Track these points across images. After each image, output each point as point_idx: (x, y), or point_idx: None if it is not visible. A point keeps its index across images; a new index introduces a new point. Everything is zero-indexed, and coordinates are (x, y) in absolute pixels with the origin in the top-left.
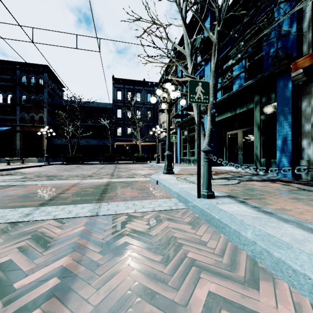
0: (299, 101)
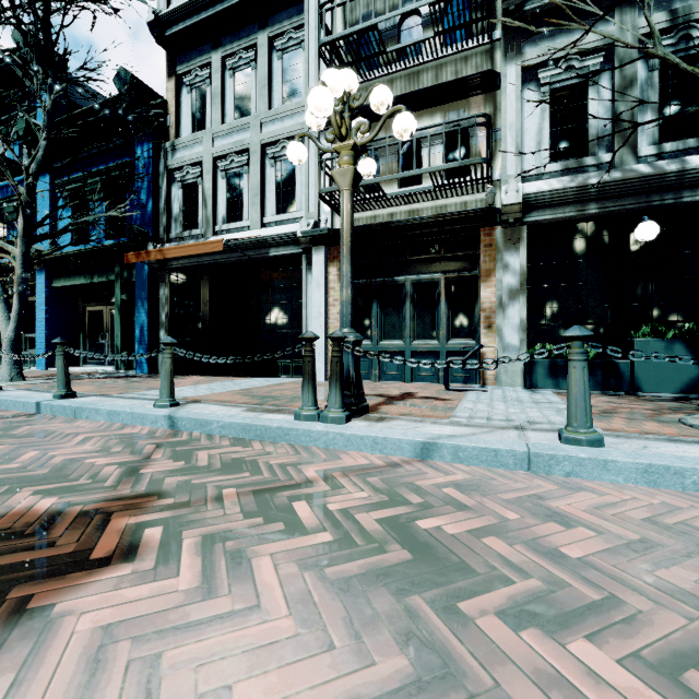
0: (157, 287)
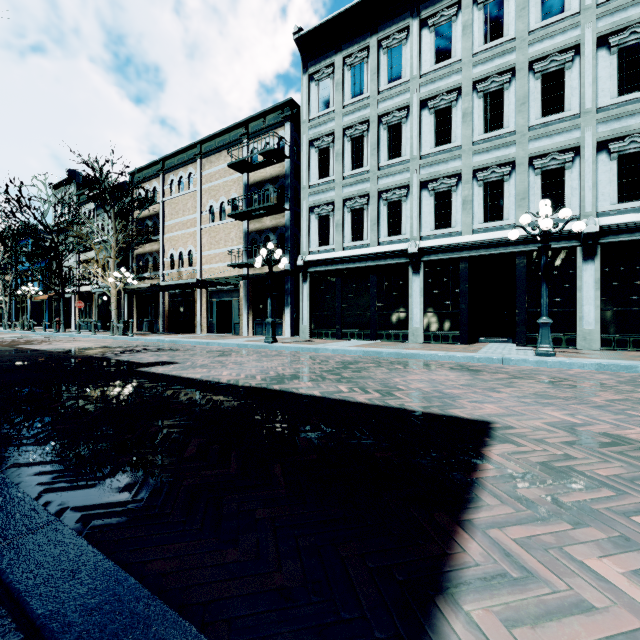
0: (53, 303)
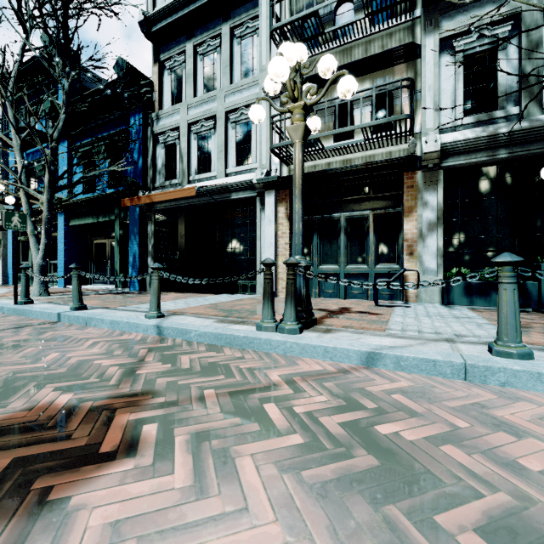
0: (146, 225)
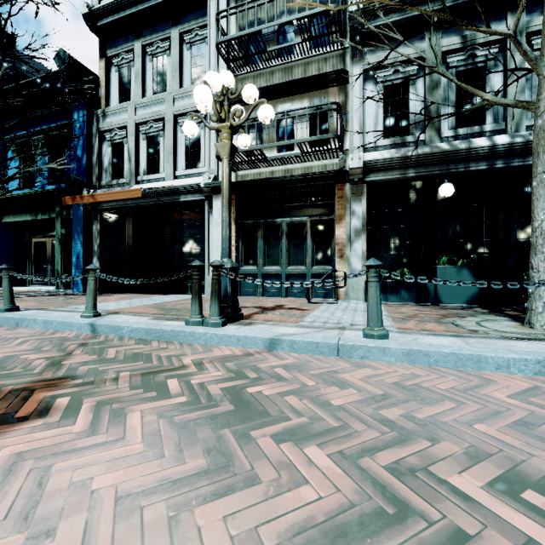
0: (91, 224)
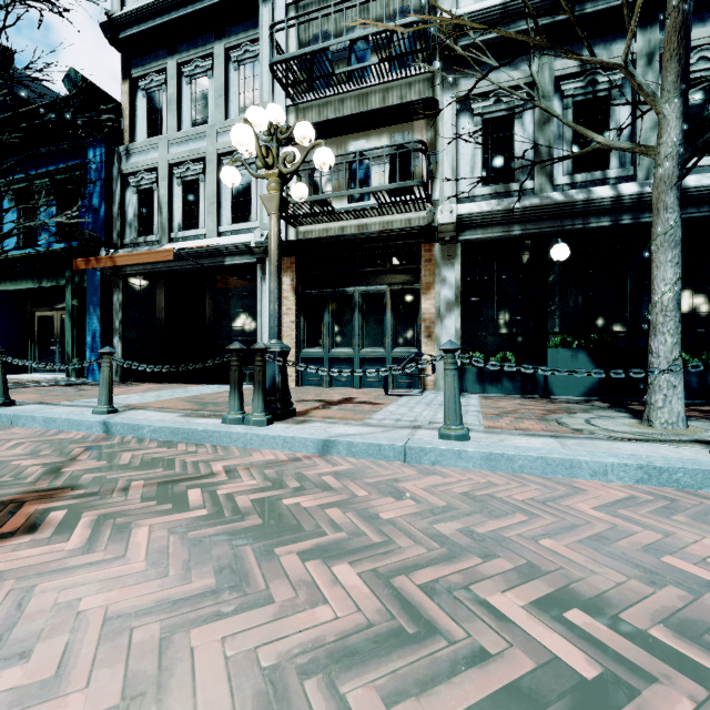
0: (111, 293)
